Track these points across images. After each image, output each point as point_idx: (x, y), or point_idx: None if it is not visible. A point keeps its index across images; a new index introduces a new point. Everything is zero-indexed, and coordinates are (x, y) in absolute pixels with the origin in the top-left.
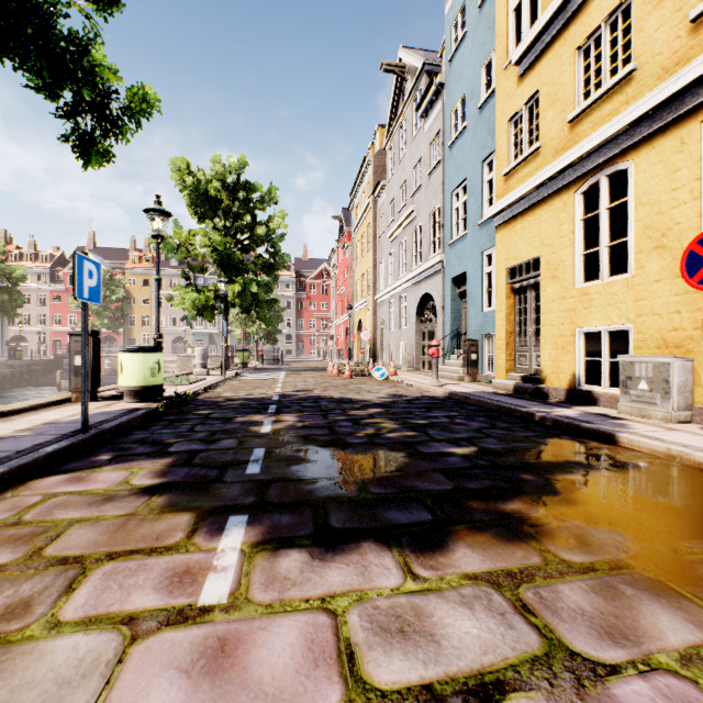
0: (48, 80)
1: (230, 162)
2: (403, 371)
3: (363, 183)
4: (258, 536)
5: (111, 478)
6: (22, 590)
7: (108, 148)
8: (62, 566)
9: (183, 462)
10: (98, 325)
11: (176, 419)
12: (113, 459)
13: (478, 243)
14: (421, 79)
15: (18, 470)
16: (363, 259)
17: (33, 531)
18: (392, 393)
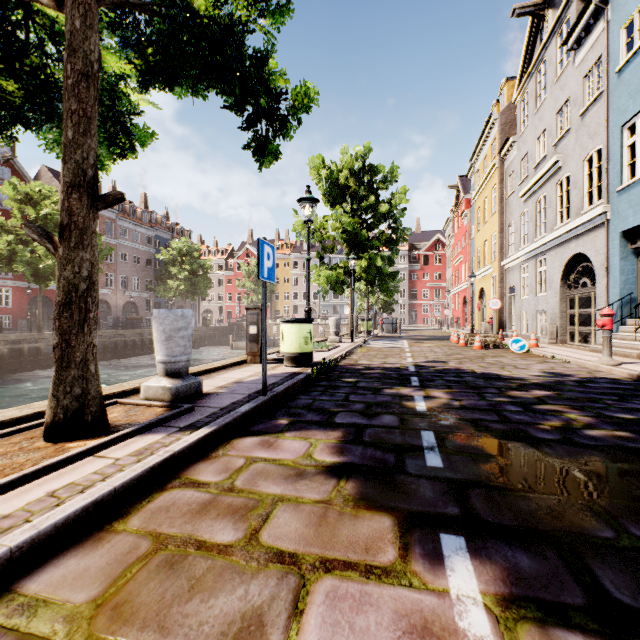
0: (239, 96)
1: (356, 151)
2: (543, 343)
3: (485, 146)
4: (498, 584)
5: (294, 447)
6: (251, 592)
7: (276, 148)
8: (280, 565)
9: (354, 439)
10: (255, 300)
11: (328, 385)
12: (290, 425)
13: None
14: (568, 7)
15: (224, 428)
16: (485, 225)
17: (245, 503)
18: (548, 371)
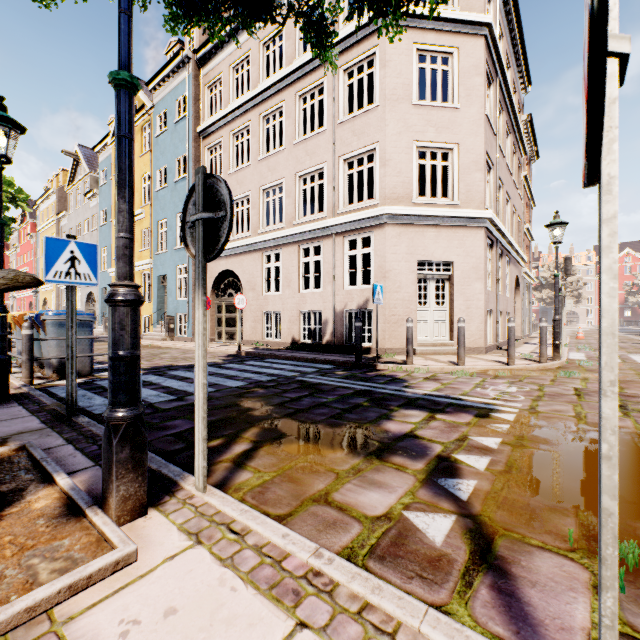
0: None
1: None
2: None
3: (48, 201)
4: None
5: None
6: None
7: None
8: None
9: None
10: None
11: None
12: None
13: (111, 277)
14: (89, 177)
15: None
16: None
17: None
18: None
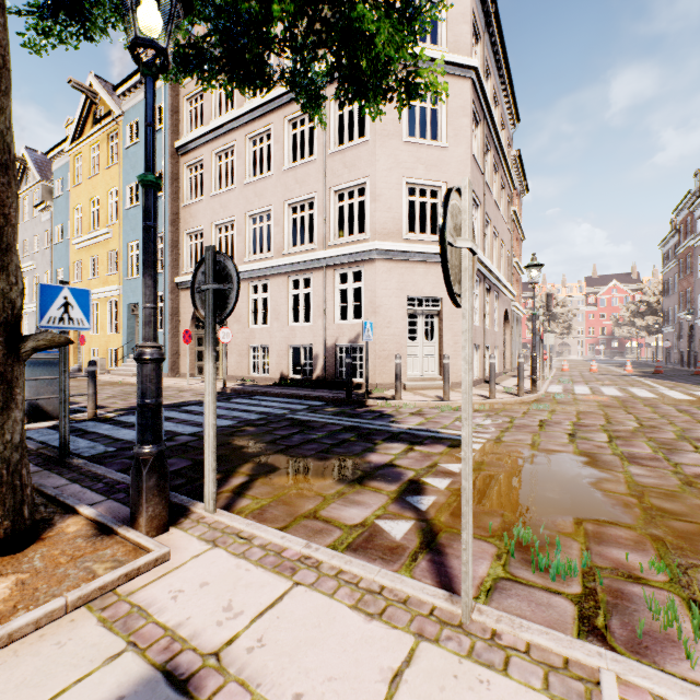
0: None
1: None
2: None
3: None
4: None
5: None
6: None
7: None
8: None
9: None
10: None
11: None
12: None
13: None
14: (40, 186)
15: None
16: None
17: None
18: None
